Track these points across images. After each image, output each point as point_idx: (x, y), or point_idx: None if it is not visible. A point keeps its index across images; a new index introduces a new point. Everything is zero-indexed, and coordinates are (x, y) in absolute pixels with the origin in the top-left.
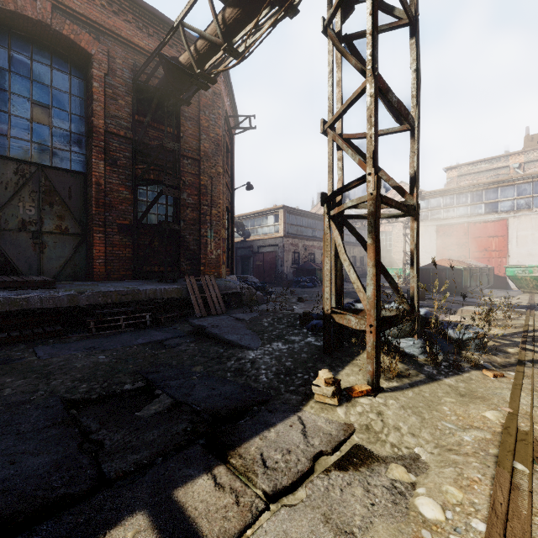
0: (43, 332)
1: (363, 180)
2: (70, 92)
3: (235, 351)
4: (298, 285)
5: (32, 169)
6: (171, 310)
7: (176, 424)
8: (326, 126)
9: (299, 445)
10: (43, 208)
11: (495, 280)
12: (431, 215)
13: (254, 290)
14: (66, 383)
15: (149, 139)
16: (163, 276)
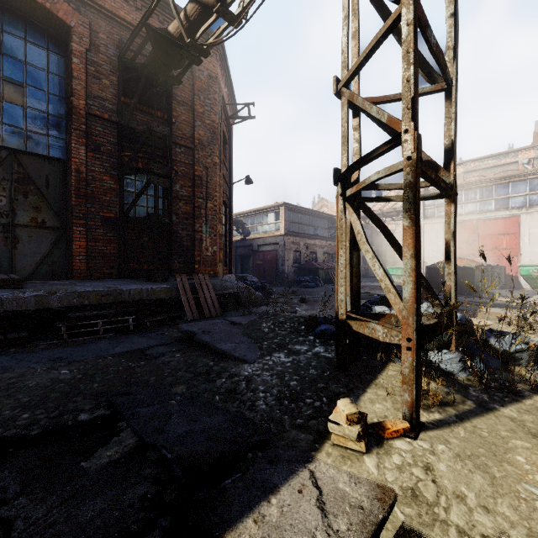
0: (2, 339)
1: (395, 142)
2: (47, 69)
3: (228, 365)
4: (299, 285)
5: (3, 154)
6: (160, 312)
7: (133, 485)
8: (340, 85)
9: (316, 534)
10: (15, 198)
11: (506, 279)
12: (438, 212)
13: (253, 290)
14: (4, 412)
15: (137, 123)
16: (151, 274)
